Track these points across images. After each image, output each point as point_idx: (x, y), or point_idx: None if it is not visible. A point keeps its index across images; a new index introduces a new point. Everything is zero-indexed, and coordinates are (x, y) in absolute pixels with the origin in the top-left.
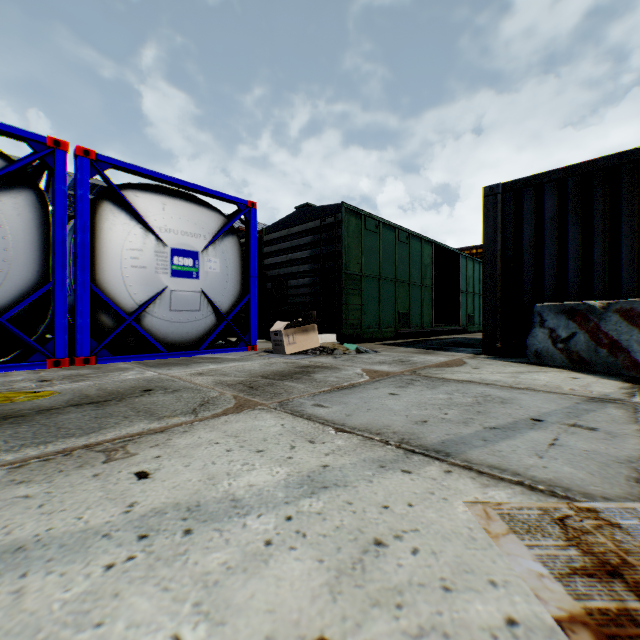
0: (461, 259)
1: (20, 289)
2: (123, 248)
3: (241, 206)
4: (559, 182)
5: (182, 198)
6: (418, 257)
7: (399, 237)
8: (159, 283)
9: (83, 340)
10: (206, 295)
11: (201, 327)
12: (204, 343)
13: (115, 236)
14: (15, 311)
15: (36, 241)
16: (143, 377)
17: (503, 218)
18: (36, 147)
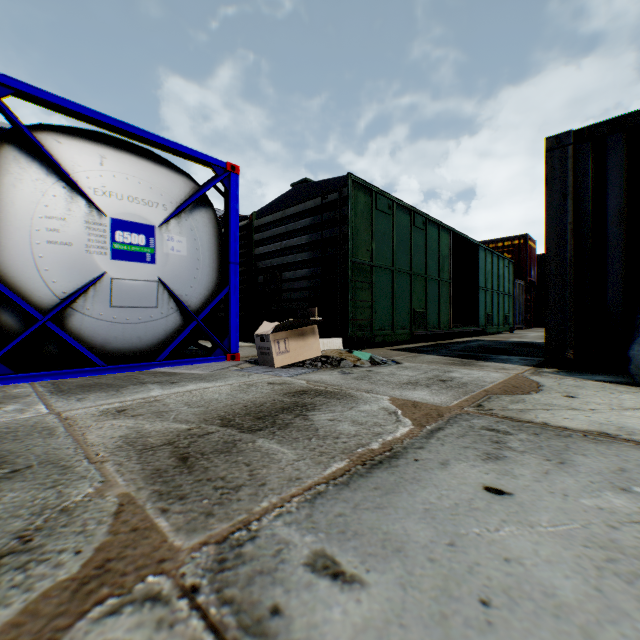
0: (480, 251)
1: None
2: (34, 215)
3: (217, 169)
4: None
5: (132, 152)
6: (435, 247)
7: (415, 221)
8: (93, 267)
9: None
10: (166, 286)
11: (160, 330)
12: (163, 351)
13: (21, 197)
14: None
15: None
16: (9, 422)
17: (575, 179)
18: None
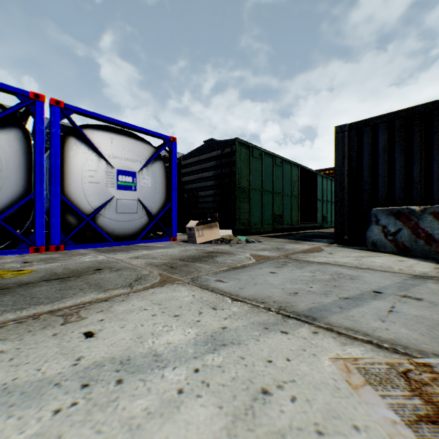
0: (318, 177)
1: (11, 198)
2: (83, 169)
3: (166, 140)
4: (388, 123)
5: (124, 135)
6: (289, 176)
7: (275, 162)
8: (108, 194)
9: (55, 233)
10: (141, 202)
11: (138, 224)
12: (140, 235)
13: (78, 161)
14: (7, 213)
15: (22, 164)
16: (96, 260)
17: (349, 148)
18: (22, 99)
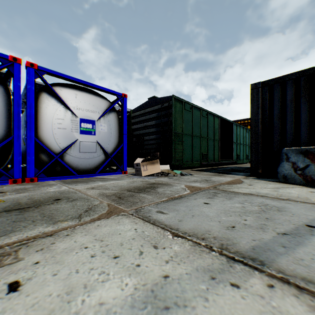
0: (234, 126)
1: None
2: (53, 118)
3: (118, 96)
4: (295, 80)
5: (86, 91)
6: (212, 124)
7: (202, 114)
8: (73, 137)
9: (30, 168)
10: (99, 144)
11: (97, 161)
12: (98, 170)
13: (49, 111)
14: None
15: (3, 113)
16: (59, 190)
17: (262, 101)
18: (3, 61)
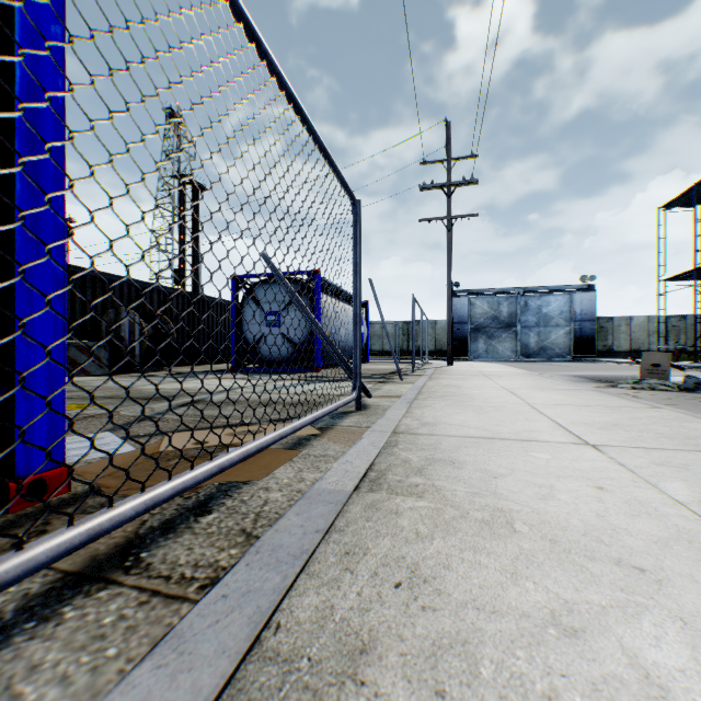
0: None
1: None
2: None
3: None
4: None
5: None
6: None
7: None
8: None
9: None
10: None
11: None
12: None
13: None
14: None
15: None
16: None
17: None
18: None
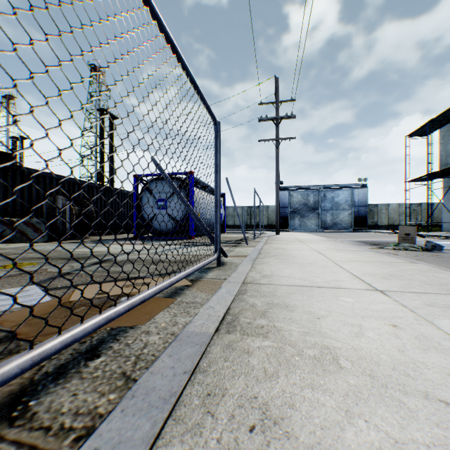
0: None
1: None
2: None
3: None
4: None
5: None
6: None
7: None
8: None
9: None
10: None
11: None
12: None
13: None
14: None
15: None
16: None
17: None
18: None
